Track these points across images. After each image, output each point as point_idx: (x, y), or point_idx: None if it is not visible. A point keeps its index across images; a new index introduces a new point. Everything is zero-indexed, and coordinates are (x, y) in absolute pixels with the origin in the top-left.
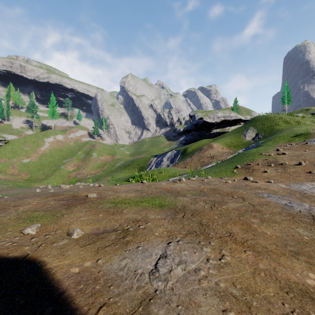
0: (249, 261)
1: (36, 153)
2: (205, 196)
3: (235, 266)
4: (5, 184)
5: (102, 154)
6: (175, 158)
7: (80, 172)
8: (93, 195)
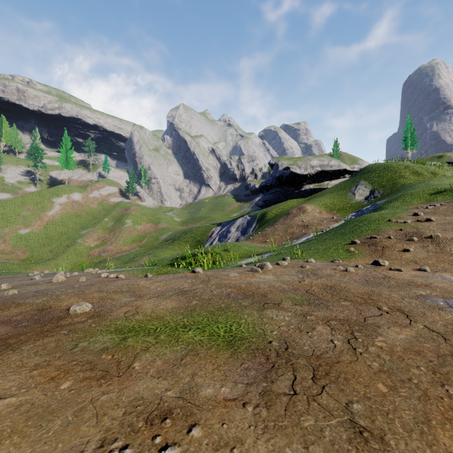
0: None
1: (39, 220)
2: (323, 307)
3: None
4: None
5: (139, 222)
6: (249, 228)
7: (106, 248)
8: (82, 308)
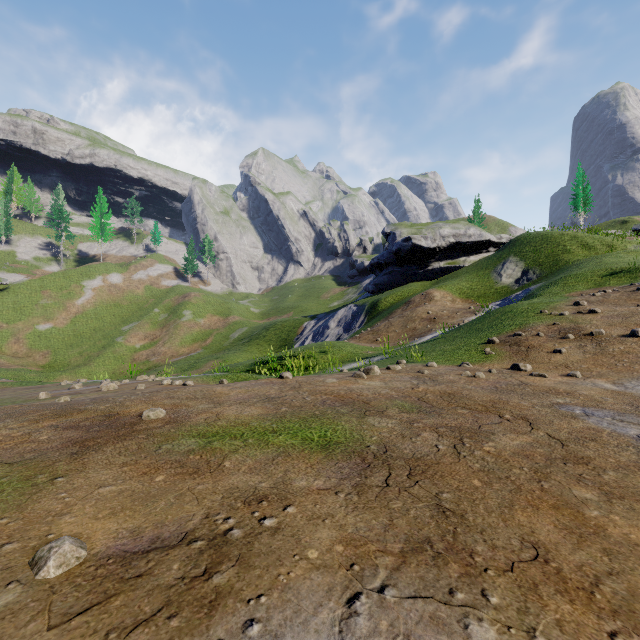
0: None
1: (65, 311)
2: (435, 415)
3: None
4: None
5: (202, 314)
6: (355, 322)
7: (157, 350)
8: (156, 414)
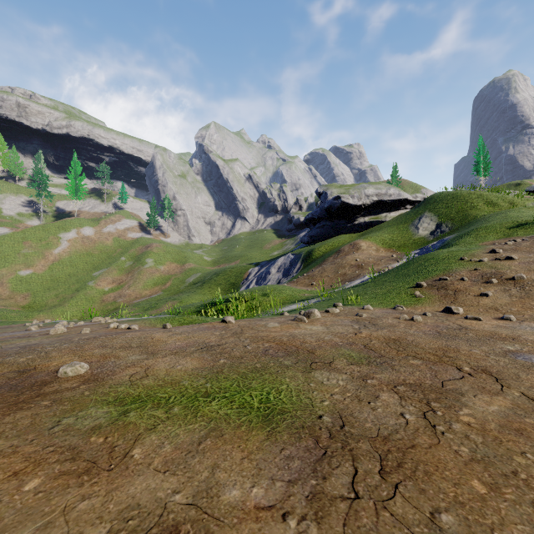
0: None
1: (44, 259)
2: (387, 367)
3: None
4: None
5: (162, 262)
6: (293, 268)
7: (123, 292)
8: (75, 369)
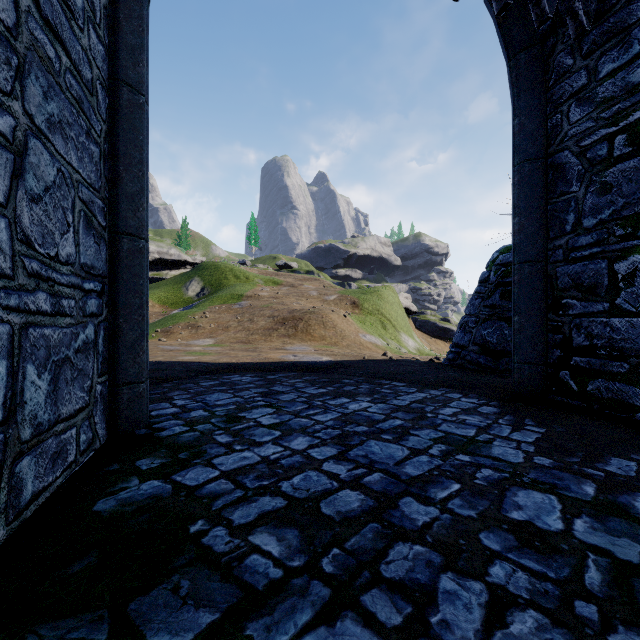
0: None
1: None
2: None
3: None
4: None
5: None
6: None
7: None
8: None
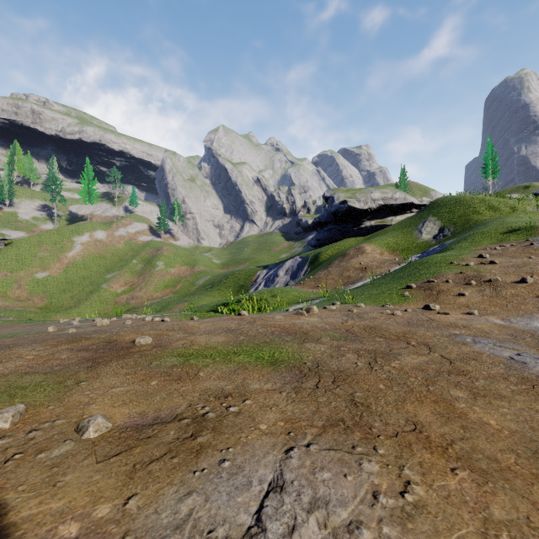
0: (468, 497)
1: (59, 262)
2: (357, 342)
3: (438, 512)
4: (2, 316)
5: (173, 264)
6: (300, 271)
7: (135, 294)
8: (145, 340)
